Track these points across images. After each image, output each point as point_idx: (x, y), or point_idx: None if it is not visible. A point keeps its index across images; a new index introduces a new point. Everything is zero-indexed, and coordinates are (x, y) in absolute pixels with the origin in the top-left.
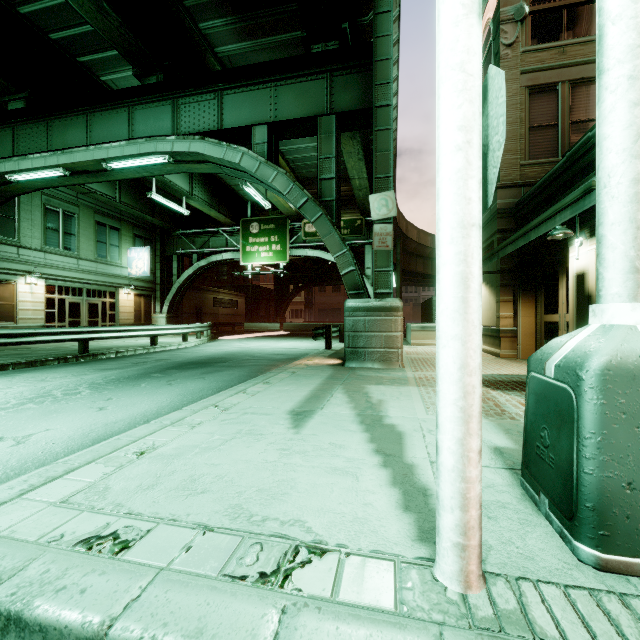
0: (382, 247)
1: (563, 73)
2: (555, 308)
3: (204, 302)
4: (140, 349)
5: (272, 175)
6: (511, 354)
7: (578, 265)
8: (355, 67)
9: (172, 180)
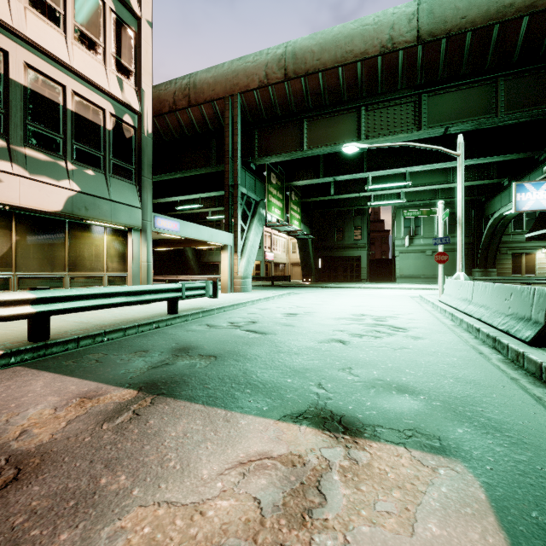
0: None
1: None
2: None
3: None
4: None
5: None
6: None
7: None
8: None
9: None
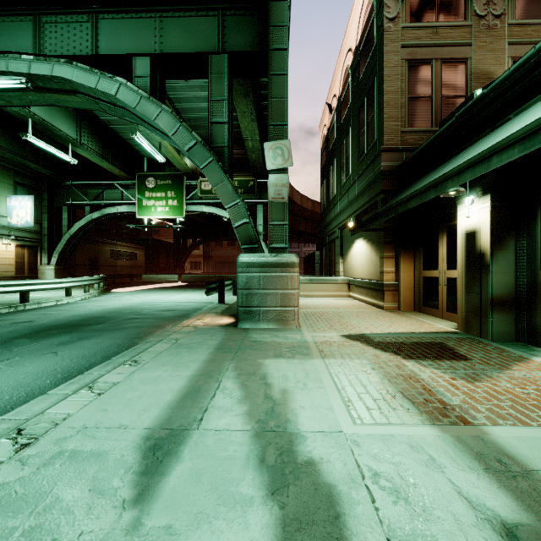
0: (277, 199)
1: (436, 51)
2: (435, 264)
3: (100, 254)
4: (3, 307)
5: (155, 112)
6: (393, 306)
7: (468, 223)
8: (249, 9)
9: (55, 125)
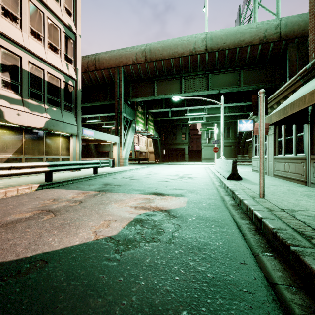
0: None
1: None
2: None
3: None
4: None
5: None
6: None
7: None
8: None
9: None
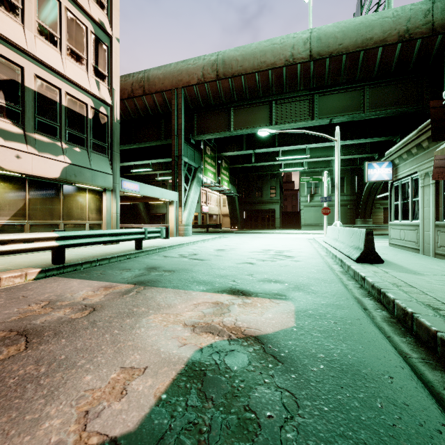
0: None
1: None
2: None
3: None
4: None
5: None
6: None
7: None
8: None
9: None
